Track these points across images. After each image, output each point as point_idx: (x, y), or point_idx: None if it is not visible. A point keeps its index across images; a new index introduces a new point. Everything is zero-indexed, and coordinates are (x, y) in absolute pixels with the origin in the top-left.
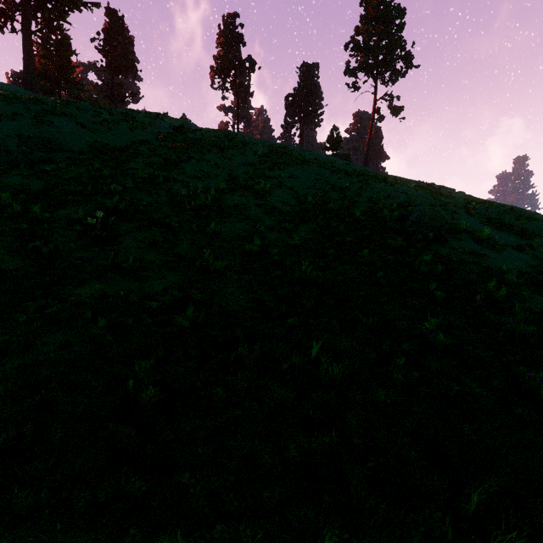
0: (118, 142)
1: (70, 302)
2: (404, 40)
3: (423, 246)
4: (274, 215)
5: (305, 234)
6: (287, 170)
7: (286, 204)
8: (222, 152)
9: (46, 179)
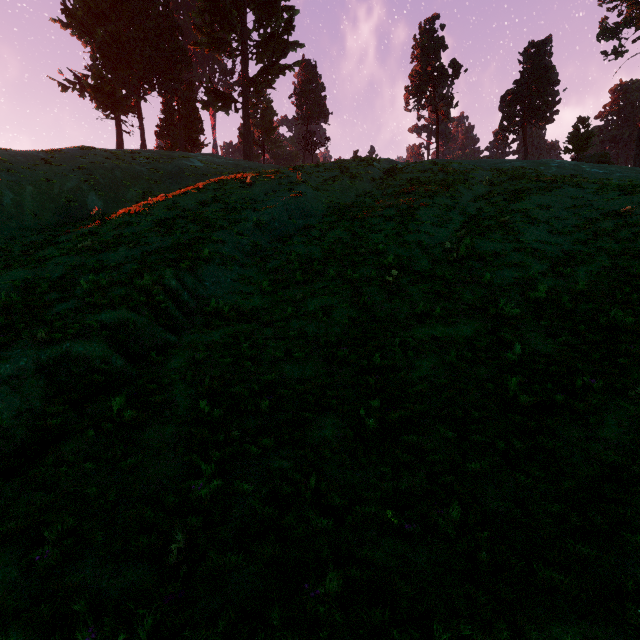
0: (344, 198)
1: (418, 340)
2: None
3: None
4: (539, 259)
5: (585, 278)
6: (530, 199)
7: (545, 243)
8: (448, 191)
9: (319, 244)
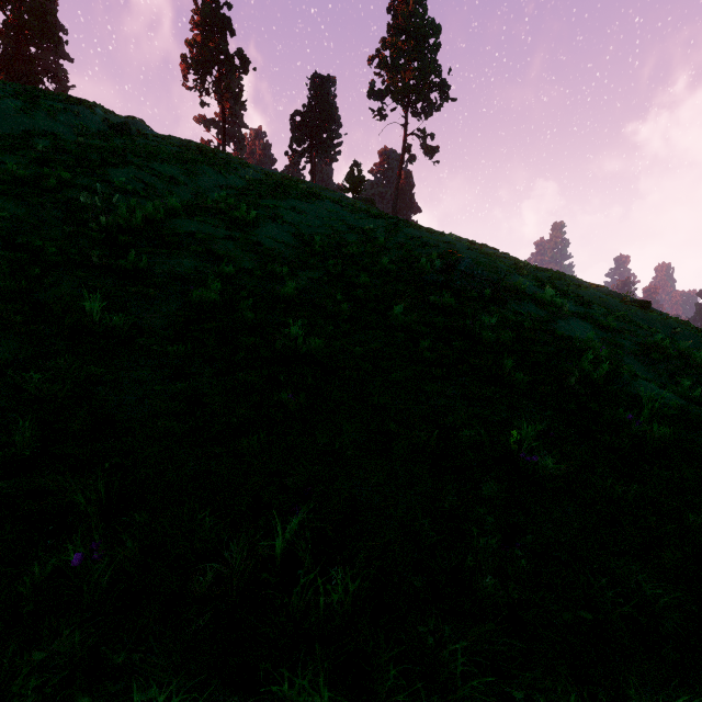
0: None
1: None
2: (439, 65)
3: (479, 306)
4: (258, 255)
5: (306, 285)
6: (287, 200)
7: (281, 242)
8: (187, 164)
9: None
